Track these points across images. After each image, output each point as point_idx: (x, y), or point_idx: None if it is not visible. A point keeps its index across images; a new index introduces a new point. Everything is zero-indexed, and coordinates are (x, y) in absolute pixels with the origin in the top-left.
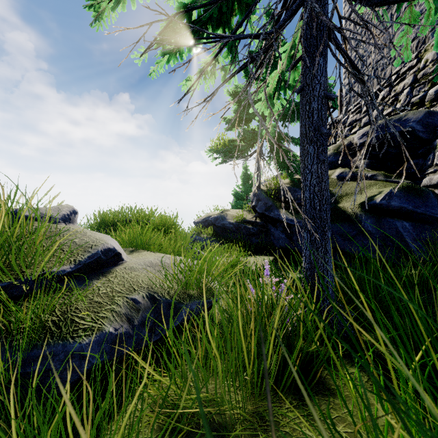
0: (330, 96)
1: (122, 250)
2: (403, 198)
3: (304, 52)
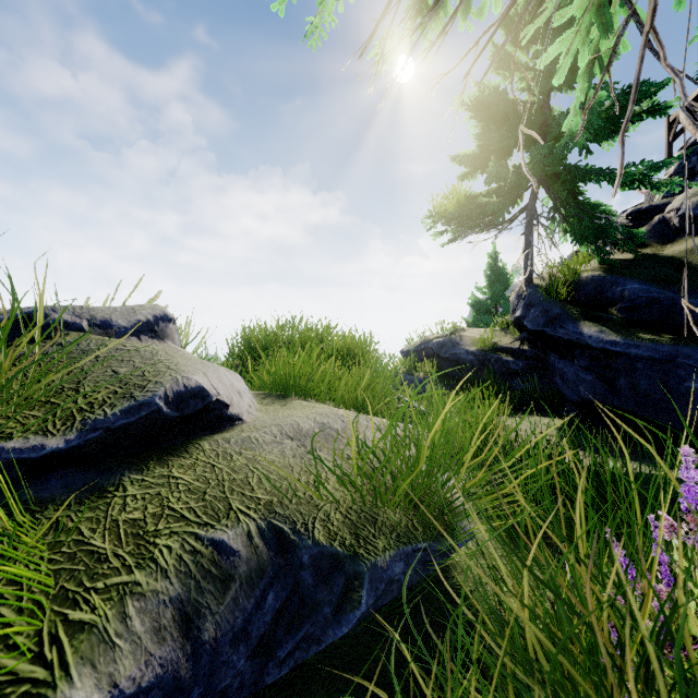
0: None
1: (238, 397)
2: None
3: None
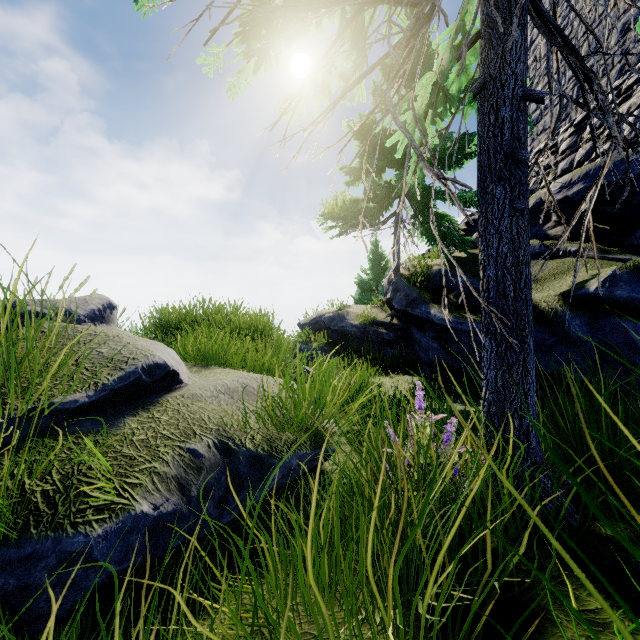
0: (534, 95)
1: (181, 367)
2: (636, 285)
3: (486, 23)
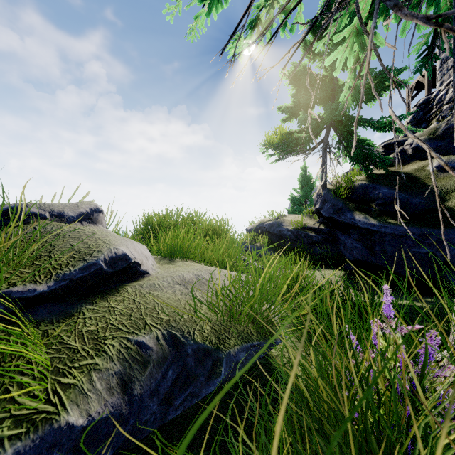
0: None
1: (145, 259)
2: None
3: None
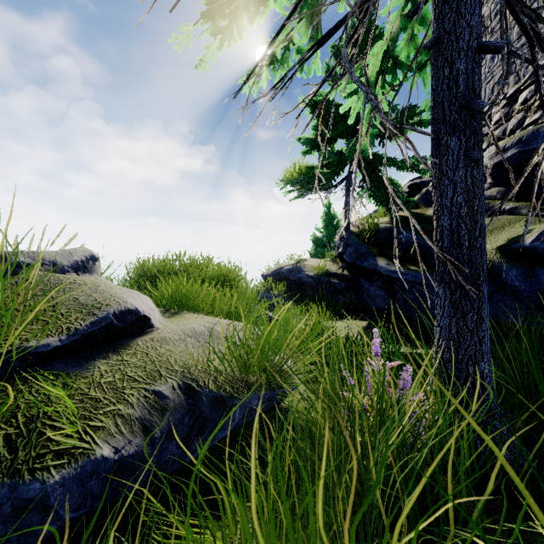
0: (491, 45)
1: (153, 312)
2: None
3: None
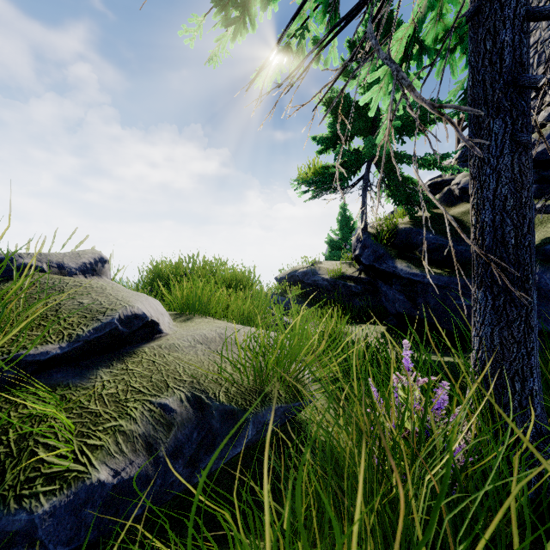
0: (543, 10)
1: (162, 317)
2: None
3: None
